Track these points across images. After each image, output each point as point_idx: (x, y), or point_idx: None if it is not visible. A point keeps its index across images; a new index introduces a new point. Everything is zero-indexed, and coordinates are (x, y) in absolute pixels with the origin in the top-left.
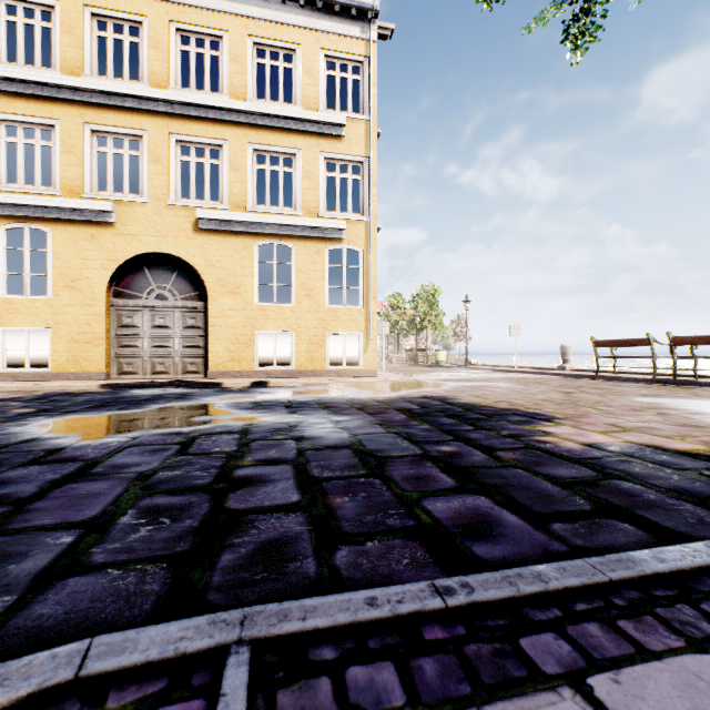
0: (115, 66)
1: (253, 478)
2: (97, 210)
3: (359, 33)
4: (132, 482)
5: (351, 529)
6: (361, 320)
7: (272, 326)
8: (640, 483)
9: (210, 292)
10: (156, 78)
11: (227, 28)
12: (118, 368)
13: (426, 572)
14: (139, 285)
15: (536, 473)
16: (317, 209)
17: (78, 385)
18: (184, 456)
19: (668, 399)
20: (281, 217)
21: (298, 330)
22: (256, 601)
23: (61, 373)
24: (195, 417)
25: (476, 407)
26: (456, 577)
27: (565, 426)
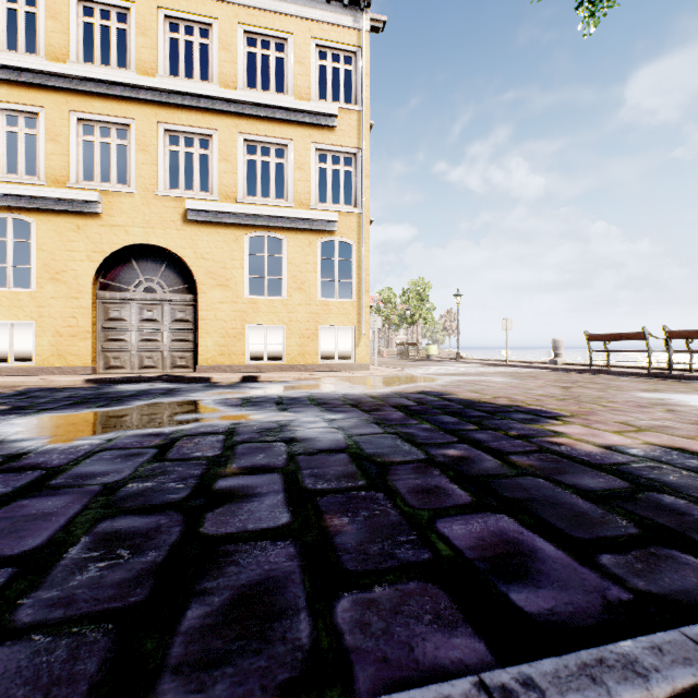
0: (104, 56)
1: (236, 492)
2: (82, 200)
3: (352, 23)
4: (94, 497)
5: (353, 565)
6: (353, 313)
7: (263, 320)
8: (683, 496)
9: (199, 284)
10: (144, 65)
11: (217, 15)
12: (104, 363)
13: (457, 637)
14: (126, 278)
15: (560, 483)
16: (309, 200)
17: (61, 380)
18: (160, 463)
19: (671, 395)
20: (272, 209)
21: (290, 323)
22: (228, 694)
23: (45, 367)
24: (179, 415)
25: (476, 404)
26: (513, 667)
27: (574, 425)
